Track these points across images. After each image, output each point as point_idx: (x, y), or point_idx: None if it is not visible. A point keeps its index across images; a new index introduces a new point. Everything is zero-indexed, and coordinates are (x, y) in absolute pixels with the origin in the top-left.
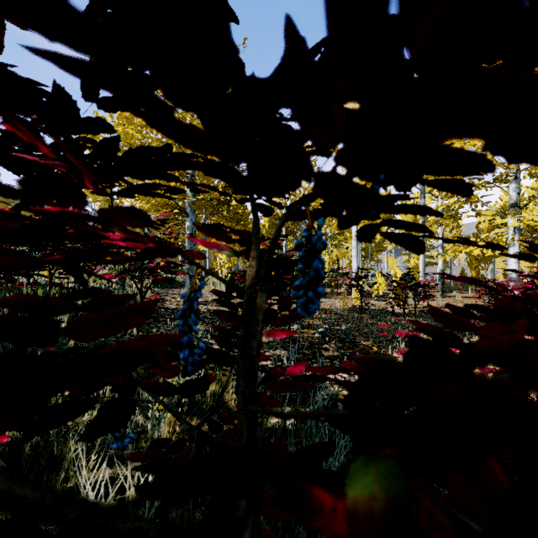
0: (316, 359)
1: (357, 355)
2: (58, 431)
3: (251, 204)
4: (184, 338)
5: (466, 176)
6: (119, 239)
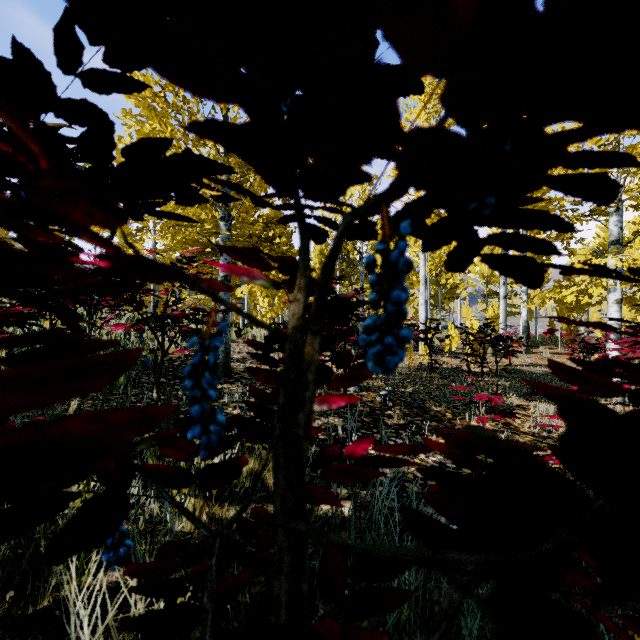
0: (378, 428)
1: (445, 429)
2: (47, 525)
3: (297, 213)
4: (194, 408)
5: (615, 167)
6: (96, 257)
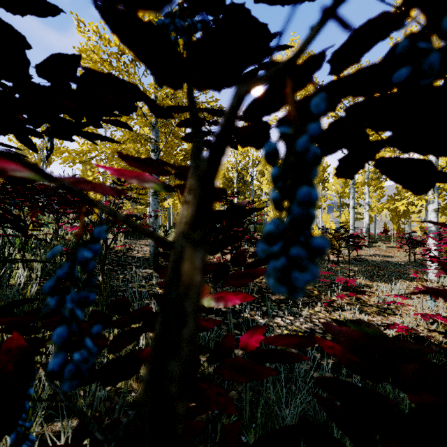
0: (264, 302)
1: (335, 327)
2: None
3: (191, 114)
4: (56, 331)
5: None
6: None
